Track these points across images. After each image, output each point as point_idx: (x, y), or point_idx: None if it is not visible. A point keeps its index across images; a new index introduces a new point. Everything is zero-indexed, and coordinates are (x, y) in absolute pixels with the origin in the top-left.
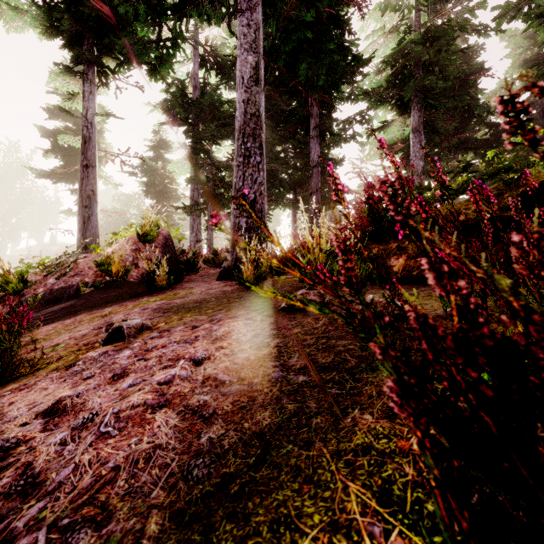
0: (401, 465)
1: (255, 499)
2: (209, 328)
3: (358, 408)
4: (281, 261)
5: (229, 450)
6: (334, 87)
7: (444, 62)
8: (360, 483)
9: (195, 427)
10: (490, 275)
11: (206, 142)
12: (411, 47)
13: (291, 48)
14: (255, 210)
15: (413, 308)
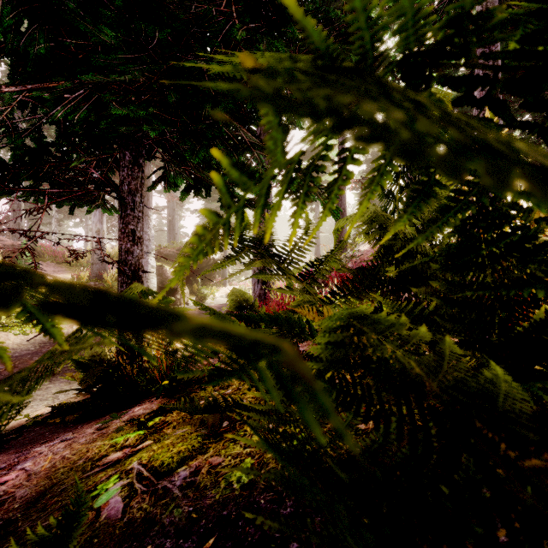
0: None
1: None
2: None
3: None
4: None
5: None
6: None
7: None
8: None
9: None
10: None
11: None
12: None
13: None
14: None
15: None
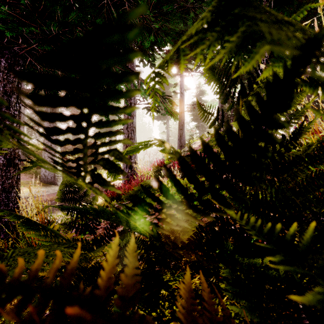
0: None
1: None
2: None
3: None
4: None
5: None
6: None
7: None
8: None
9: None
10: None
11: (227, 87)
12: None
13: None
14: None
15: None
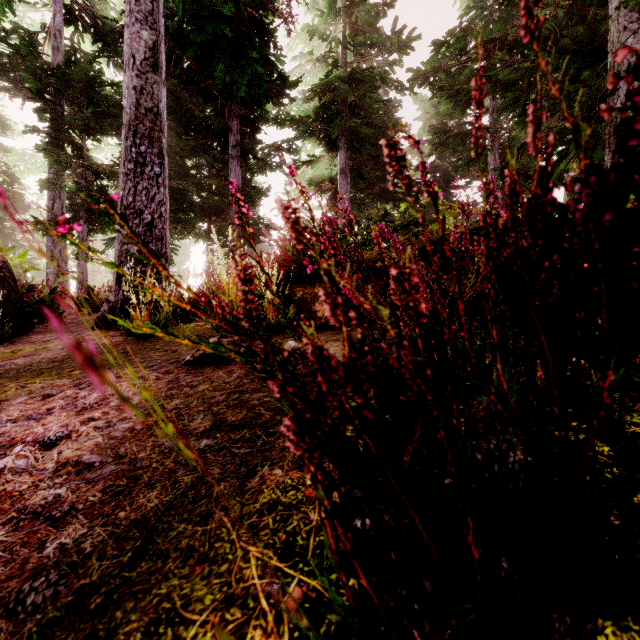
0: (307, 513)
1: (127, 605)
2: (73, 395)
3: (268, 464)
4: (190, 304)
5: (91, 554)
6: (258, 103)
7: (368, 108)
8: (263, 544)
9: (36, 536)
10: (374, 307)
11: (75, 133)
12: (339, 83)
13: (204, 39)
14: (152, 236)
15: (310, 341)
